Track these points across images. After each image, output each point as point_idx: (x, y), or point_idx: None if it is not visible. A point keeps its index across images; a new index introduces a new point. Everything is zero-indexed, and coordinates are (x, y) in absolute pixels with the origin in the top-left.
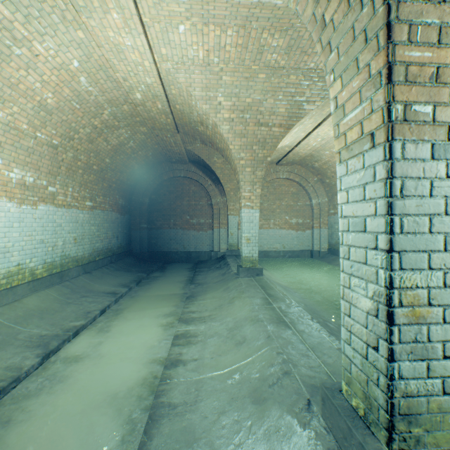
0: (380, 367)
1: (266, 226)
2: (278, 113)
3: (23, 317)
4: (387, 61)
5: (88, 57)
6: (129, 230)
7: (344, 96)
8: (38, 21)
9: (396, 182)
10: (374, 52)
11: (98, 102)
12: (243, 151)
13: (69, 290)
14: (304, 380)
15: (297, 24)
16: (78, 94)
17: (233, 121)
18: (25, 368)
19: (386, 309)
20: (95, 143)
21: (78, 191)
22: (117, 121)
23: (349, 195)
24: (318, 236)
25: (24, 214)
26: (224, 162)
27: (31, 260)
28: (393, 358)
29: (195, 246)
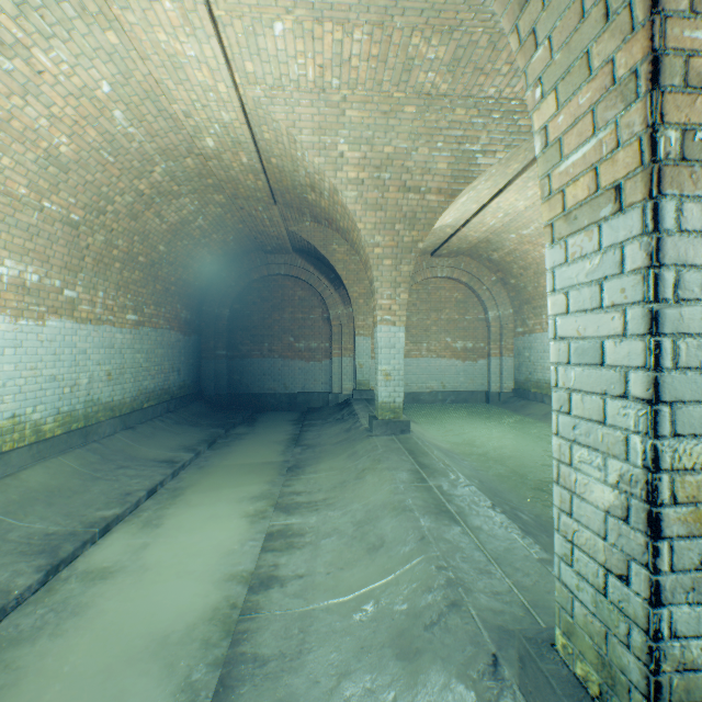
0: (634, 614)
1: (415, 353)
2: (435, 171)
3: (19, 503)
4: (652, 48)
5: (127, 76)
6: (198, 359)
7: (561, 124)
8: (39, 14)
9: (666, 274)
10: (623, 35)
11: (145, 152)
12: (379, 233)
13: (97, 457)
14: (484, 617)
15: (469, 20)
16: (111, 139)
17: (364, 185)
18: (15, 592)
19: (646, 509)
20: (141, 220)
21: (114, 297)
22: (176, 185)
23: (571, 300)
24: (498, 369)
25: (22, 334)
26: (349, 251)
27: (34, 409)
28: (660, 599)
29: (302, 385)
